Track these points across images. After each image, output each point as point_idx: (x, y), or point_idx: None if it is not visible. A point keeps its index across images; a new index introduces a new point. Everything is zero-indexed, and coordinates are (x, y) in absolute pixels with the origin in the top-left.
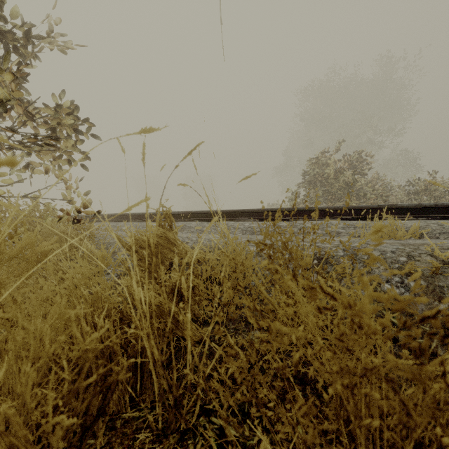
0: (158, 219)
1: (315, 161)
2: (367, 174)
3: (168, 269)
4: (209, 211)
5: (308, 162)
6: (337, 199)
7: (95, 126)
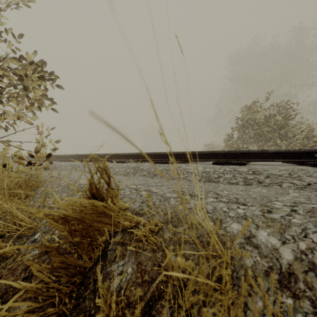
0: (87, 176)
1: (248, 109)
2: (295, 118)
3: (103, 248)
4: (161, 153)
5: (241, 110)
6: (266, 140)
7: (58, 77)
